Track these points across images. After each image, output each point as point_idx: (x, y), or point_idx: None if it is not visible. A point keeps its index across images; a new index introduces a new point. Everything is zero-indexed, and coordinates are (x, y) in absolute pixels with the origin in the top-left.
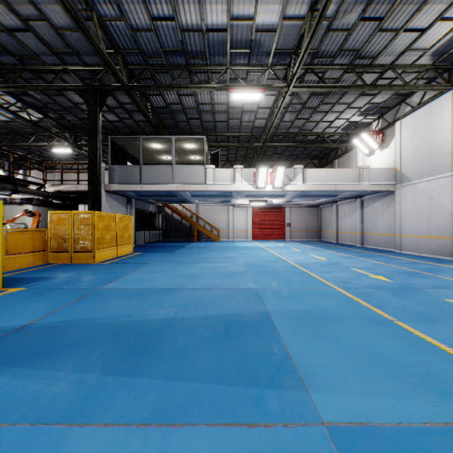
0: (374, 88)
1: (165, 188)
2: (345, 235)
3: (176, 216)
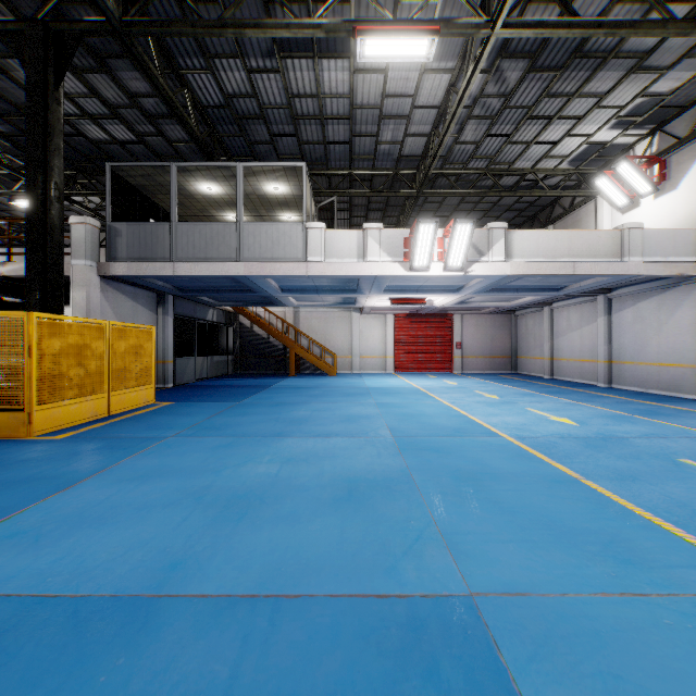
0: (691, 28)
1: (222, 270)
2: (568, 364)
3: (259, 331)
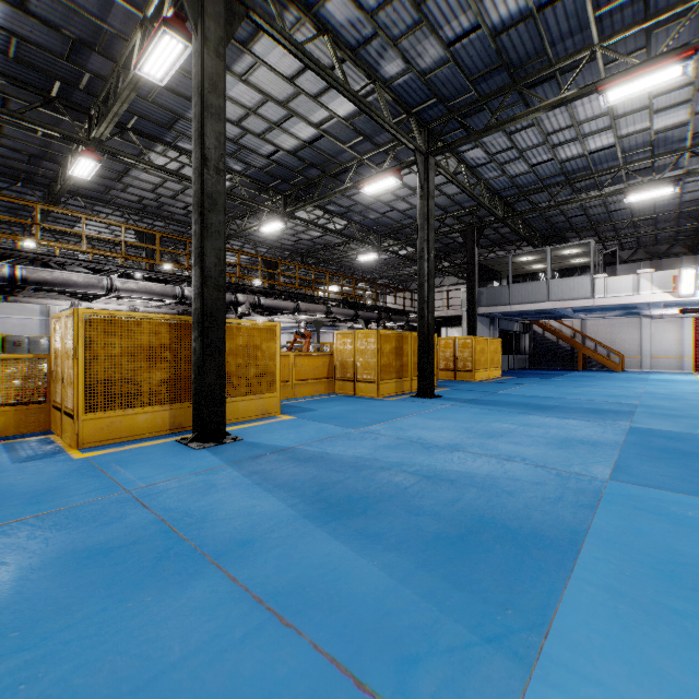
0: None
1: (538, 307)
2: None
3: (549, 336)
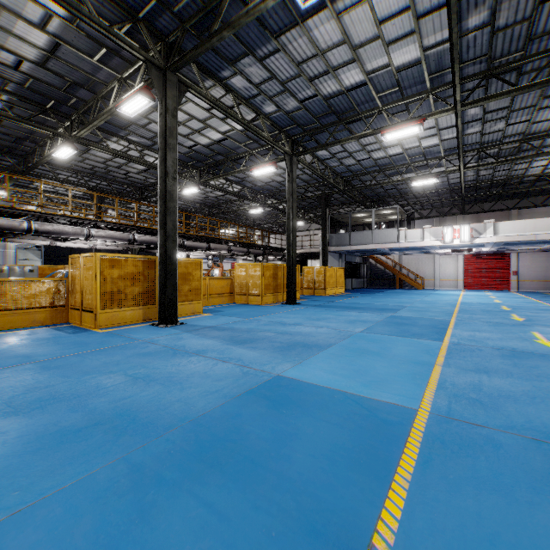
0: None
1: (367, 247)
2: None
3: (379, 266)
